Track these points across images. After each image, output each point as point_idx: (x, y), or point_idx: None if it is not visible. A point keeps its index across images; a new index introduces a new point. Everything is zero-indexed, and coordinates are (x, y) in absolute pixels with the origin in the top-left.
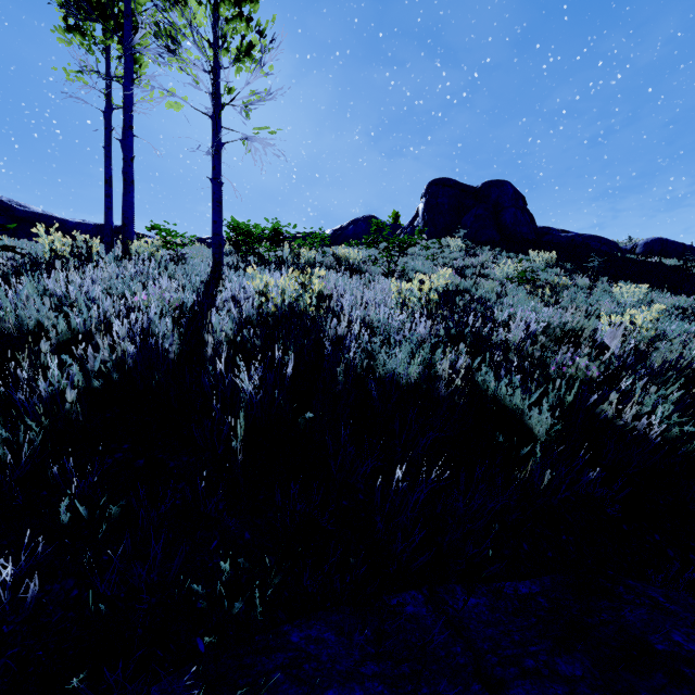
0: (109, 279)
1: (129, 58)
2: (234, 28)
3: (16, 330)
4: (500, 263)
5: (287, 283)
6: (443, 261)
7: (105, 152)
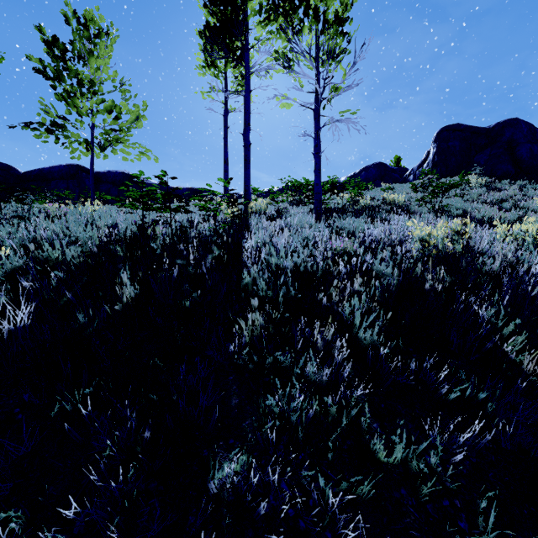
0: (274, 231)
1: (248, 77)
2: (335, 43)
3: (281, 269)
4: (529, 195)
5: (446, 232)
6: (470, 197)
7: (224, 142)
